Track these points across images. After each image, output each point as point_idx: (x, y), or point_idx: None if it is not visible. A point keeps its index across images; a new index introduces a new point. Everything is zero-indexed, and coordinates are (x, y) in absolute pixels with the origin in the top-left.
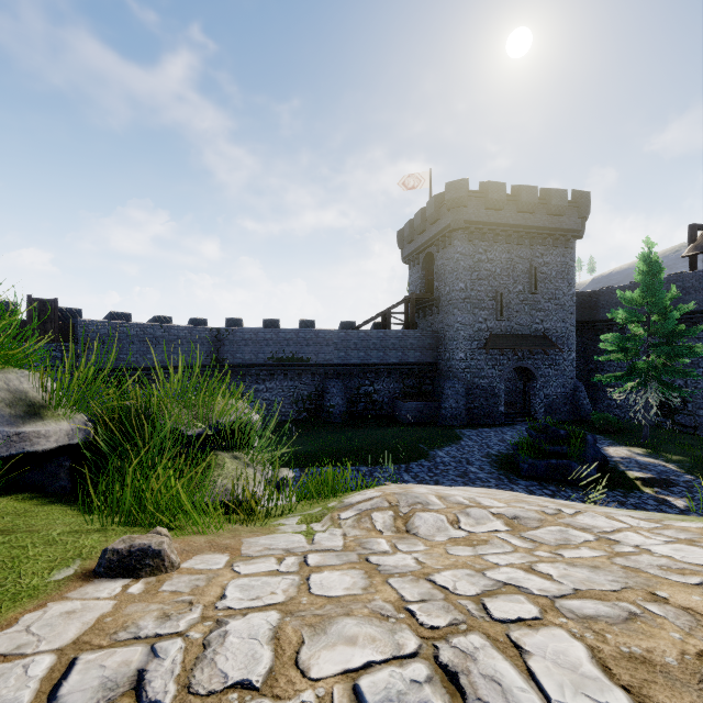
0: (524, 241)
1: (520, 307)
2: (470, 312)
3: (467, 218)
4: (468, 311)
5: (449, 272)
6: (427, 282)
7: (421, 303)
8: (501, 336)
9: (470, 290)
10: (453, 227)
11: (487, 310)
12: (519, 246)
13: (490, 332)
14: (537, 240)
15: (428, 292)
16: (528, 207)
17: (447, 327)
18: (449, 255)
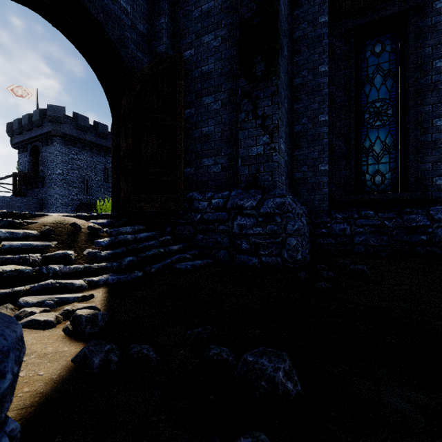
0: (101, 153)
1: (99, 188)
2: (66, 188)
3: (63, 130)
4: (65, 187)
5: (51, 162)
6: (35, 165)
7: (29, 179)
8: (87, 204)
9: (66, 175)
10: (53, 134)
11: (78, 188)
12: (98, 155)
13: (80, 201)
14: (109, 154)
15: (36, 172)
16: (103, 135)
17: (50, 197)
18: (51, 150)
